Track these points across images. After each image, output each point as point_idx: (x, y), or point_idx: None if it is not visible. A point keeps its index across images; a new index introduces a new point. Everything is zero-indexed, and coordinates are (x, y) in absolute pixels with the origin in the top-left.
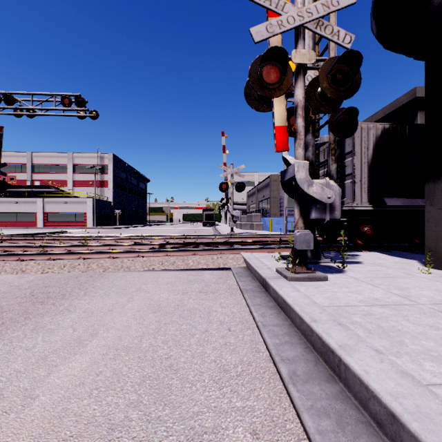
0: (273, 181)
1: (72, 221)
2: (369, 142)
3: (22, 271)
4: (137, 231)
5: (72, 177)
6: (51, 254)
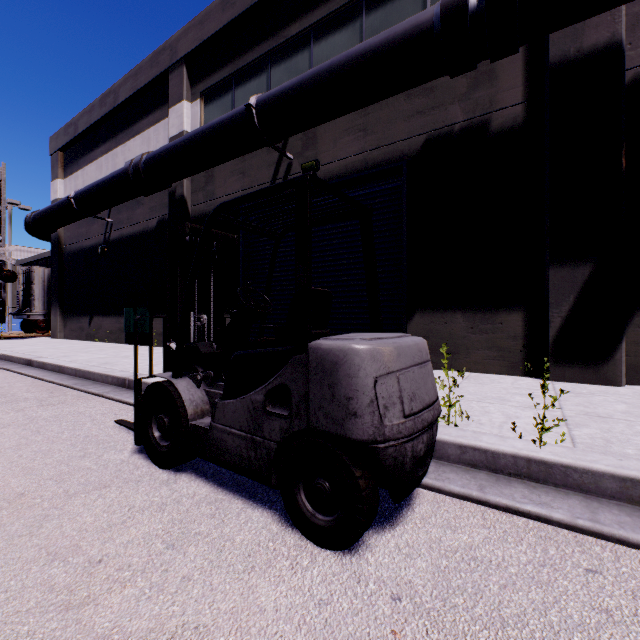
0: None
1: None
2: (46, 278)
3: None
4: None
5: None
6: None
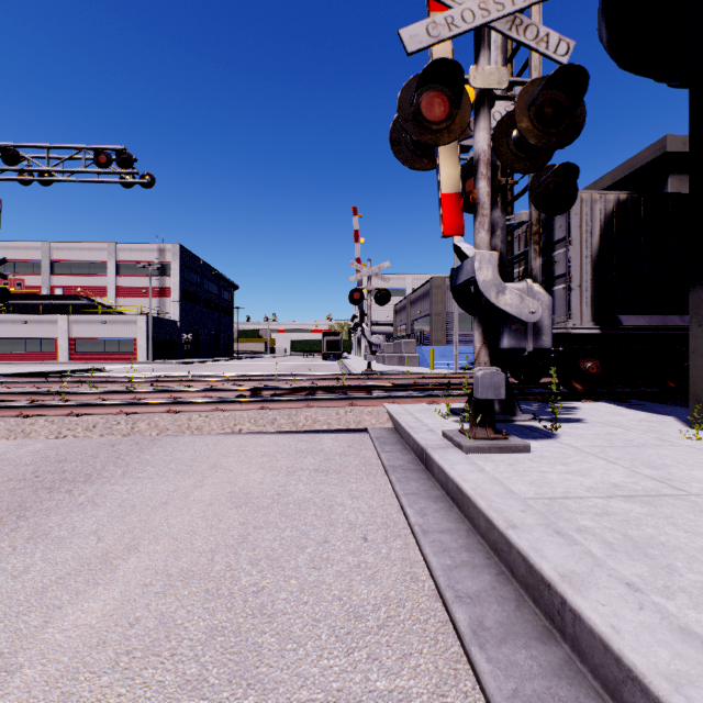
0: (435, 287)
1: (115, 352)
2: (594, 223)
3: (24, 435)
4: (218, 367)
5: (115, 282)
6: (73, 406)
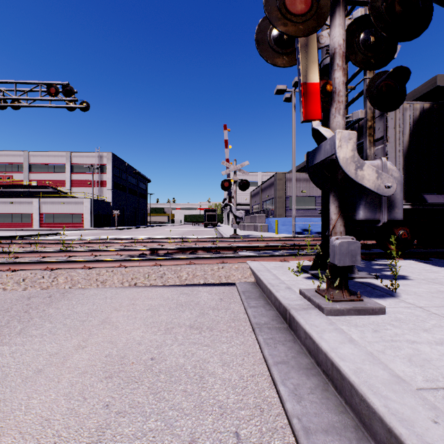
0: (278, 180)
1: (69, 222)
2: (405, 126)
3: None
4: (135, 232)
5: (70, 177)
6: (12, 263)
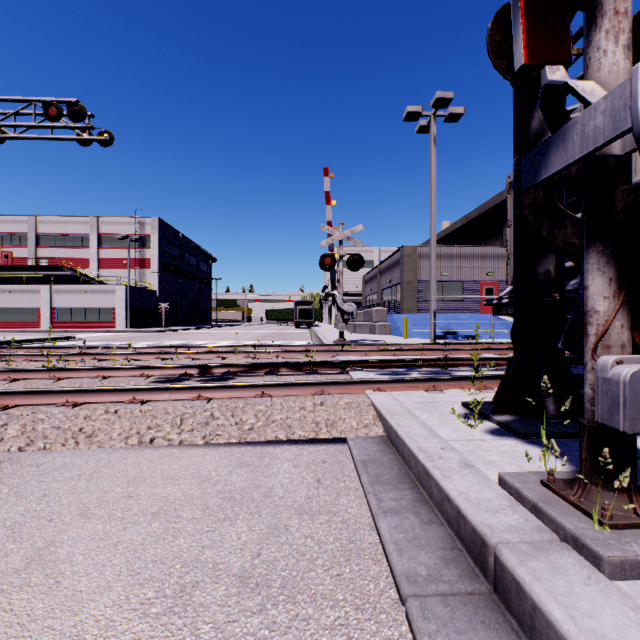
0: (406, 256)
1: (95, 320)
2: None
3: None
4: (191, 335)
5: (97, 254)
6: None
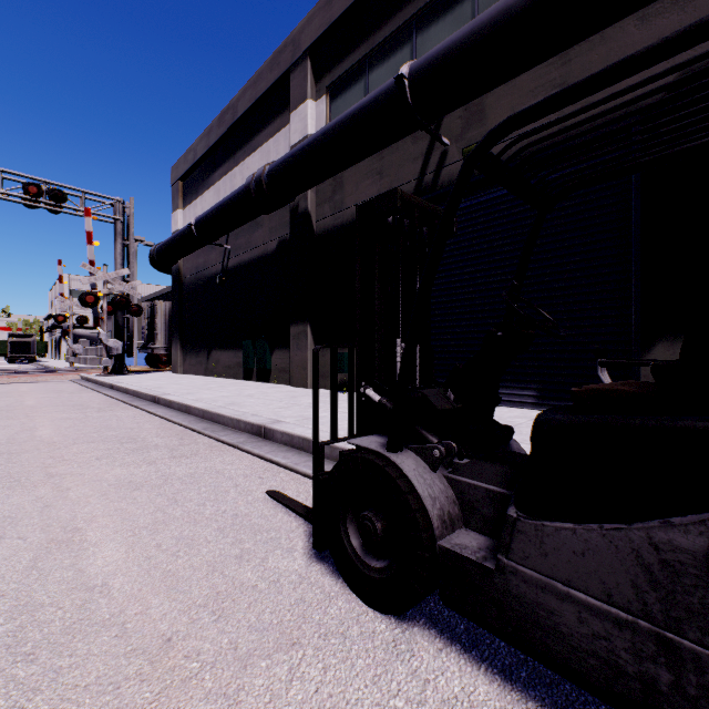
0: None
1: None
2: (167, 312)
3: None
4: None
5: None
6: None
